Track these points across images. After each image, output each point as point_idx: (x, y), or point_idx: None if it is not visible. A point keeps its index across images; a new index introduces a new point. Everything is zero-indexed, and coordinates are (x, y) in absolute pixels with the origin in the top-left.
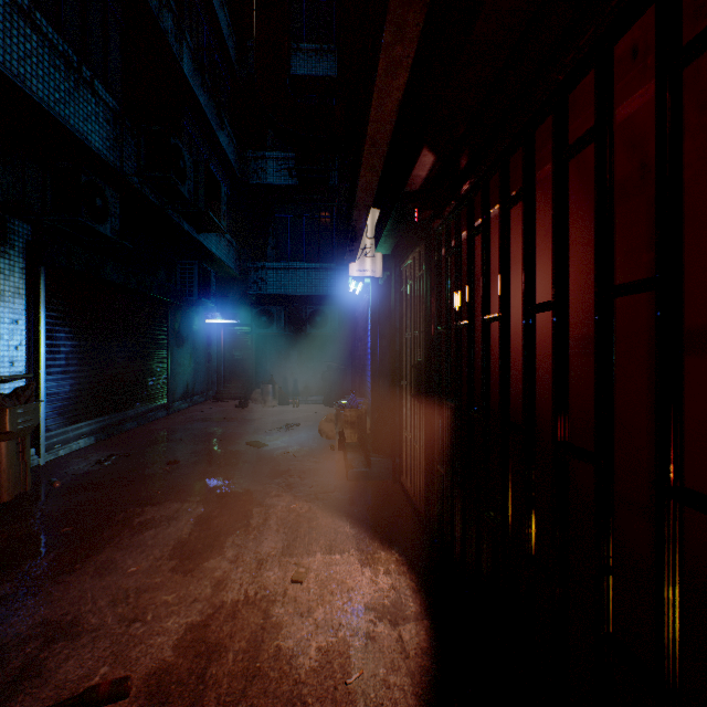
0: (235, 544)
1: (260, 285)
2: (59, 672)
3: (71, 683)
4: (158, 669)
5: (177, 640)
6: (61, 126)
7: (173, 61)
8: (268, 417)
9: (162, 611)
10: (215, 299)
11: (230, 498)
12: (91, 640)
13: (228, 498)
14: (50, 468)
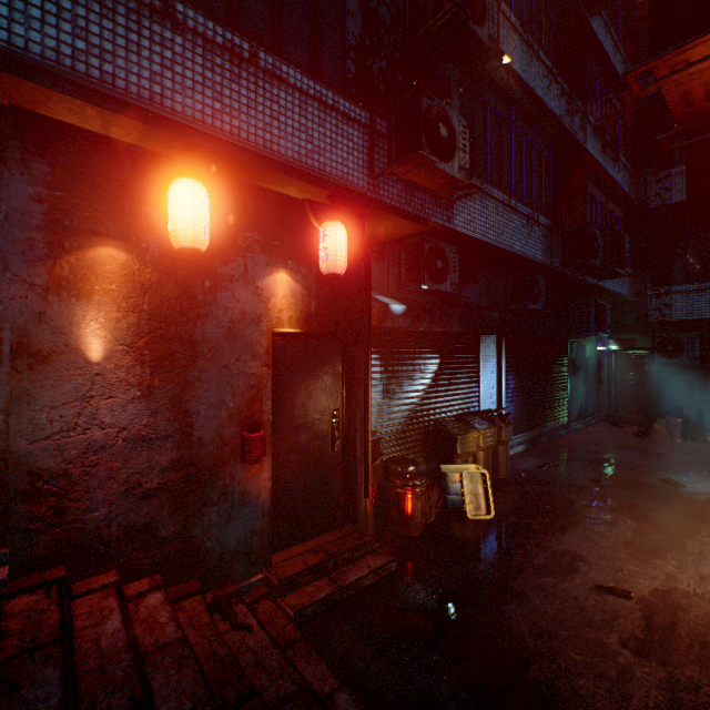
0: (674, 557)
1: (662, 311)
2: (587, 574)
3: (596, 581)
4: (643, 598)
5: (649, 590)
6: (524, 259)
7: (579, 150)
8: (678, 454)
9: (632, 573)
10: (609, 330)
11: (658, 524)
12: (596, 568)
13: (656, 523)
14: (509, 463)
